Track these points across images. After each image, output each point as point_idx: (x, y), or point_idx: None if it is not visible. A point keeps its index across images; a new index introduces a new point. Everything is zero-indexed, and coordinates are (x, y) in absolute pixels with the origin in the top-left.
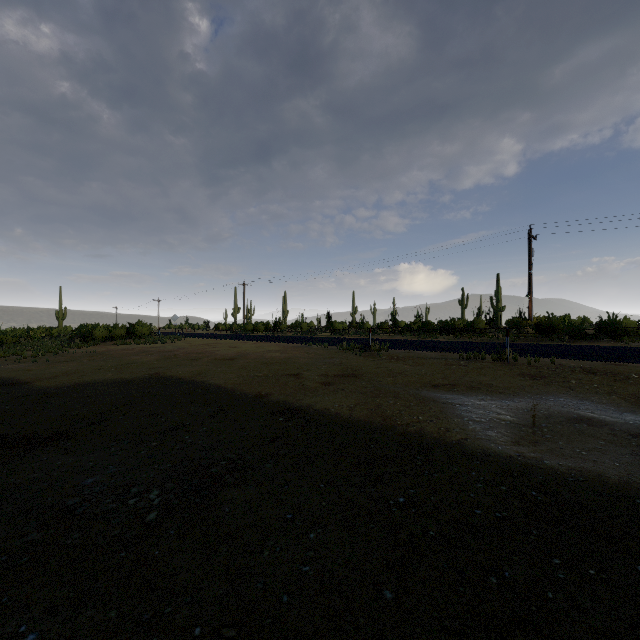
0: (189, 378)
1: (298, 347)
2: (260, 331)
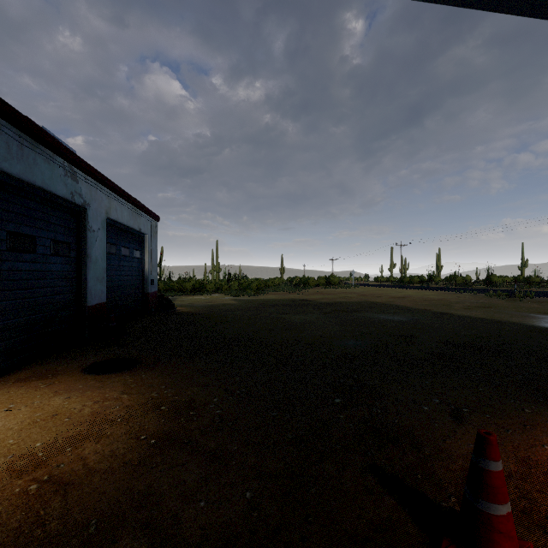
0: (384, 303)
1: (450, 293)
2: (415, 283)
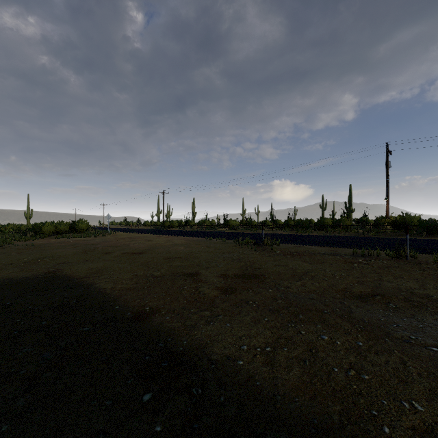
0: (80, 279)
1: (201, 241)
2: (175, 227)
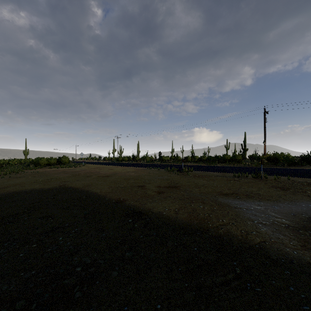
0: (81, 188)
1: (144, 169)
2: (125, 161)
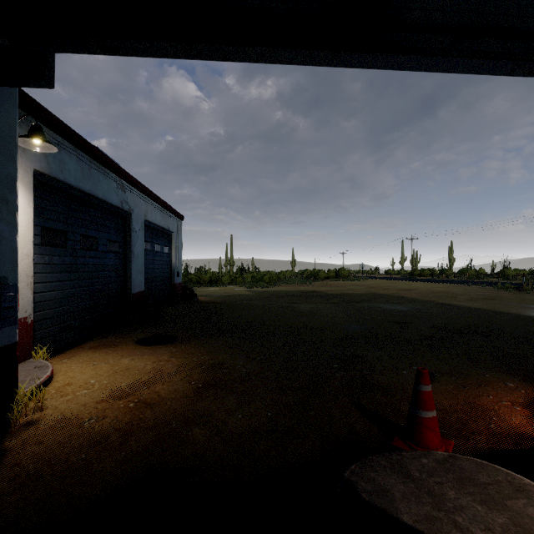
0: (391, 294)
1: (458, 286)
2: (426, 276)
